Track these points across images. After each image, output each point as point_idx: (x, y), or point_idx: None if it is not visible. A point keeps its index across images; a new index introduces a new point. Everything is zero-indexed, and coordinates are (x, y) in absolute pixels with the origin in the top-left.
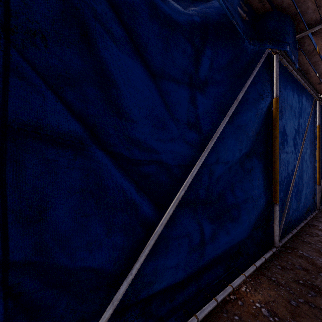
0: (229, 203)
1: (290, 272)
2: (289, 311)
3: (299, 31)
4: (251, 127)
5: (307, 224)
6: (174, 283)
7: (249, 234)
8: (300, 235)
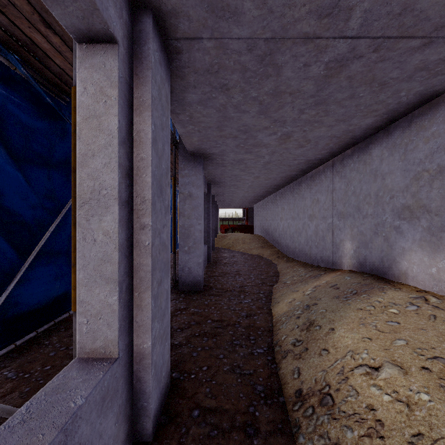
0: None
1: None
2: None
3: None
4: None
5: None
6: (34, 308)
7: None
8: None
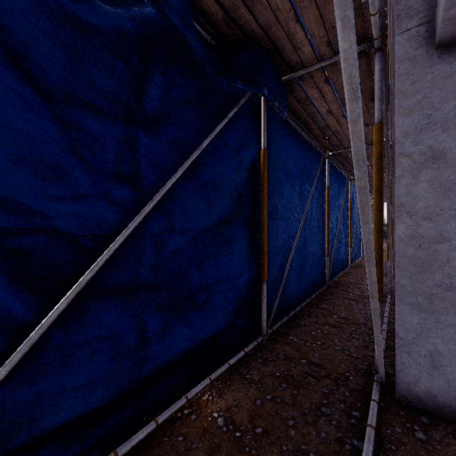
0: (194, 285)
1: (269, 365)
2: (250, 414)
3: (284, 72)
4: (227, 184)
5: (310, 303)
6: (88, 410)
7: (230, 324)
8: (299, 317)
